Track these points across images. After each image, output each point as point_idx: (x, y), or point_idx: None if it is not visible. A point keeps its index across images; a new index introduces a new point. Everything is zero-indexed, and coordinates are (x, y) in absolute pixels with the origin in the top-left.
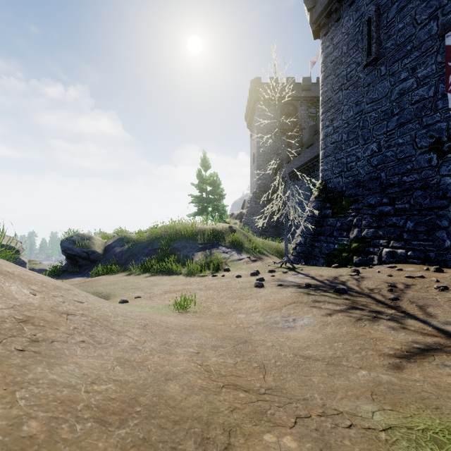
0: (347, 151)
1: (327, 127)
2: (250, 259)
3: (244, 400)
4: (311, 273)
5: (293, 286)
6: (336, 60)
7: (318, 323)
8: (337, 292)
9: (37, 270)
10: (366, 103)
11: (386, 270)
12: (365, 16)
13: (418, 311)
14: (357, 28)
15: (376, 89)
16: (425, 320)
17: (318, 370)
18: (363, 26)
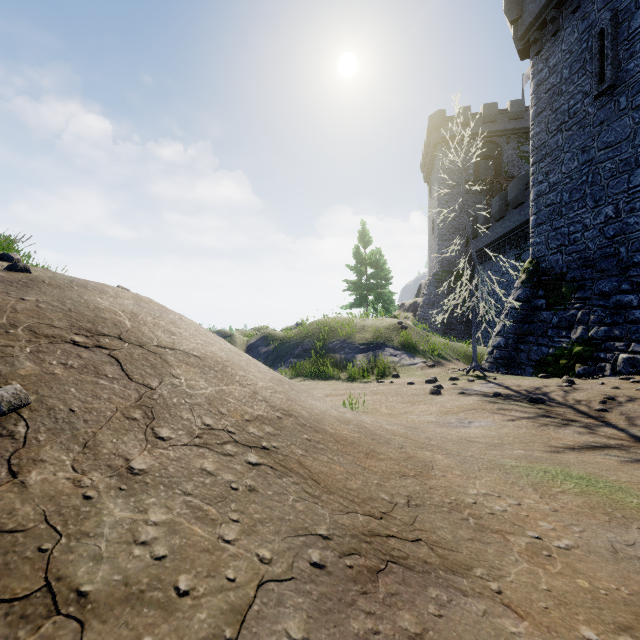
0: (570, 216)
1: (539, 183)
2: (426, 364)
3: (412, 442)
4: (506, 382)
5: (478, 395)
6: (553, 89)
7: (496, 425)
8: (532, 402)
9: None
10: (597, 149)
11: (616, 382)
12: (595, 27)
13: (624, 421)
14: (584, 44)
15: (612, 130)
16: (624, 429)
17: (479, 446)
18: (593, 40)
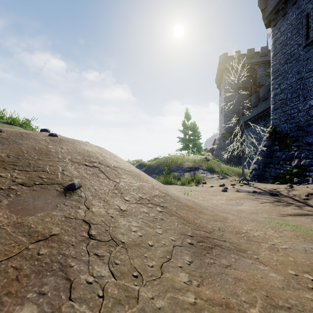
0: (291, 105)
1: (276, 89)
2: (219, 178)
3: (217, 210)
4: (259, 186)
5: (245, 192)
6: (282, 42)
7: (254, 205)
8: (272, 195)
9: None
10: (305, 72)
11: None
12: (304, 12)
13: None
14: (298, 20)
15: None
16: None
17: (246, 213)
18: (303, 19)
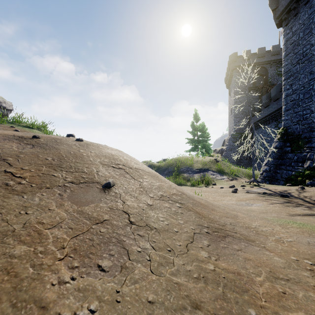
0: (303, 106)
1: (287, 89)
2: (229, 179)
3: (227, 209)
4: (269, 188)
5: (255, 193)
6: (294, 42)
7: (264, 206)
8: (282, 197)
9: None
10: None
11: None
12: None
13: None
14: (311, 20)
15: None
16: None
17: (256, 212)
18: None
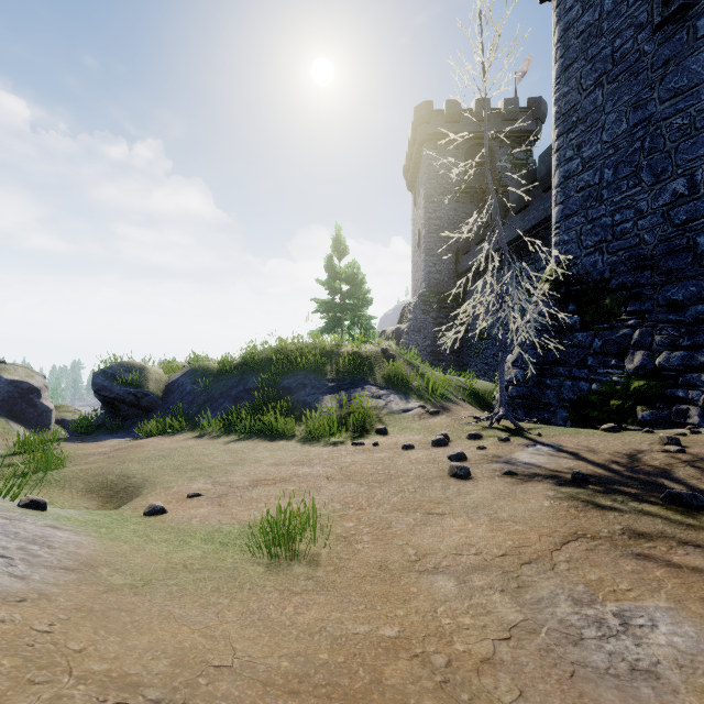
0: (614, 201)
1: (568, 160)
2: (426, 410)
3: None
4: (563, 442)
5: (542, 478)
6: (589, 30)
7: None
8: (677, 504)
9: (70, 421)
10: (658, 100)
11: None
12: None
13: None
14: None
15: (685, 69)
16: None
17: None
18: None
